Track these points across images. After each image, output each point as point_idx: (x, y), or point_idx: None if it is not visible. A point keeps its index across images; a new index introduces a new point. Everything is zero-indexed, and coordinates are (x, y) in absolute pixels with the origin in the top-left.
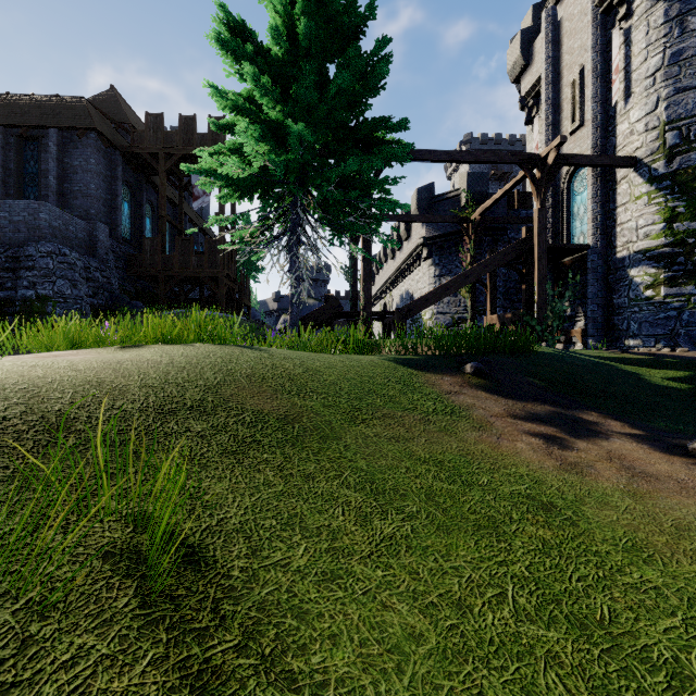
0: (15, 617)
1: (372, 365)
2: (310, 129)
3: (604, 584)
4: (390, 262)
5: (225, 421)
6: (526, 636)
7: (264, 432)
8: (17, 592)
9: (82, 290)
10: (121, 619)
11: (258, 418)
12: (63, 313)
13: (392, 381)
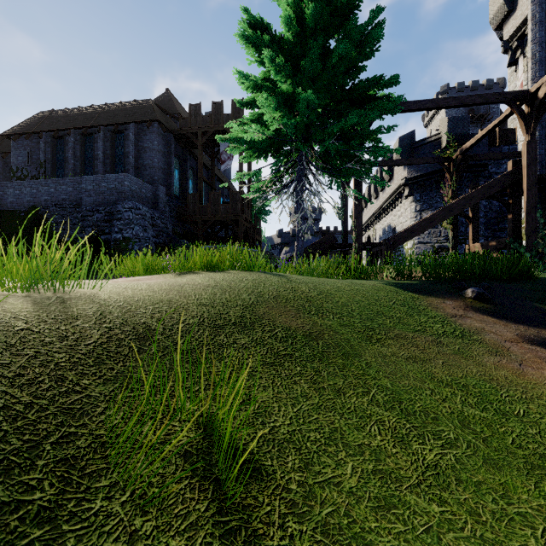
0: (123, 508)
1: (375, 289)
2: (316, 94)
3: None
4: (374, 201)
5: (262, 335)
6: None
7: (294, 346)
8: (124, 483)
9: (149, 233)
10: (204, 524)
11: (287, 333)
12: (138, 249)
13: (396, 303)
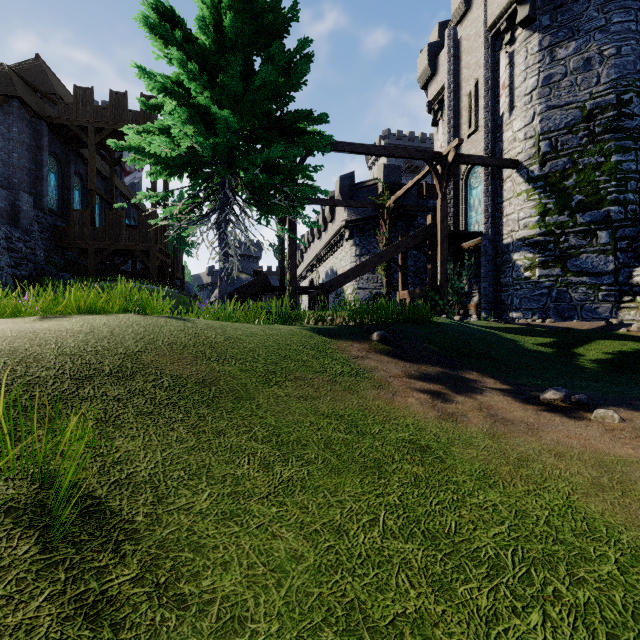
0: None
1: (290, 334)
2: (236, 116)
3: (456, 505)
4: (317, 242)
5: (143, 385)
6: (388, 549)
7: (181, 394)
8: None
9: (2, 261)
10: (20, 564)
11: (176, 382)
12: None
13: (306, 347)
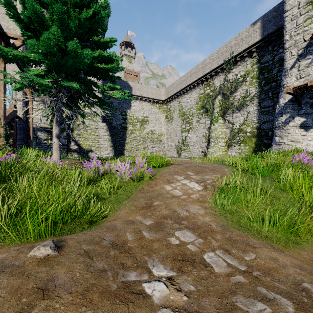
0: None
1: None
2: None
3: None
4: None
5: None
6: None
7: None
8: None
9: None
10: None
11: None
12: None
13: None
